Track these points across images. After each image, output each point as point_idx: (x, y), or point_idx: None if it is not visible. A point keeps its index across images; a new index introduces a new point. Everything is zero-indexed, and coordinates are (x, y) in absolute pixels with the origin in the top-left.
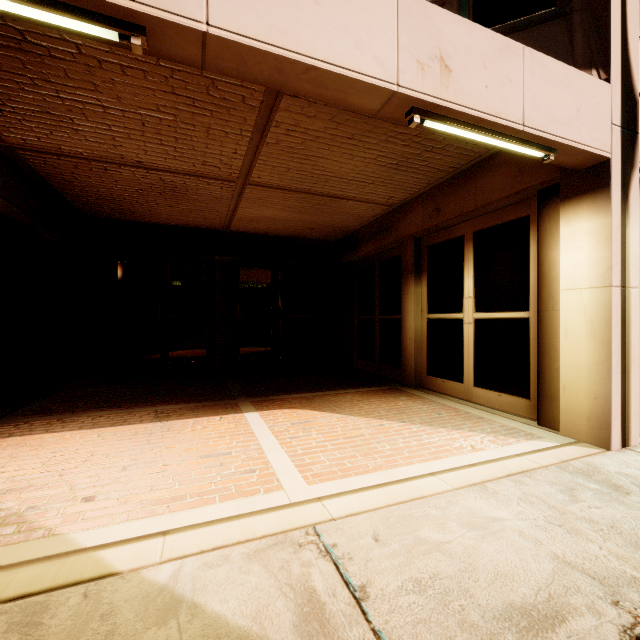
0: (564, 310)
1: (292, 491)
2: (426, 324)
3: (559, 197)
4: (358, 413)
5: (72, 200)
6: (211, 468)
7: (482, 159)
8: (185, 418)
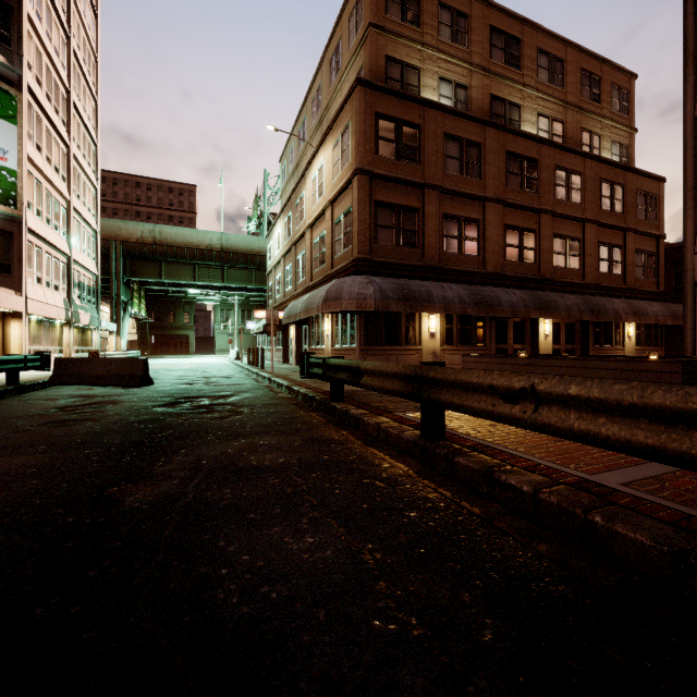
0: (12, 343)
1: None
2: None
3: (10, 316)
4: None
5: None
6: None
7: None
8: None
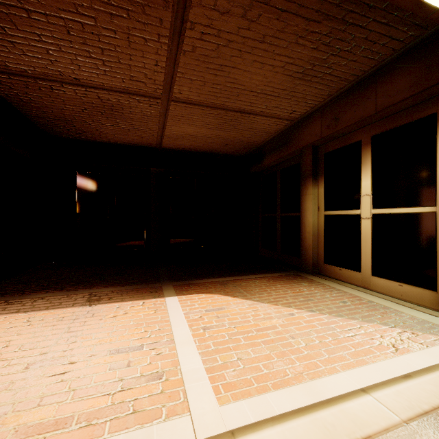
0: None
1: (199, 416)
2: (323, 220)
3: None
4: (267, 300)
5: (35, 121)
6: (116, 370)
7: (385, 64)
8: (112, 302)
